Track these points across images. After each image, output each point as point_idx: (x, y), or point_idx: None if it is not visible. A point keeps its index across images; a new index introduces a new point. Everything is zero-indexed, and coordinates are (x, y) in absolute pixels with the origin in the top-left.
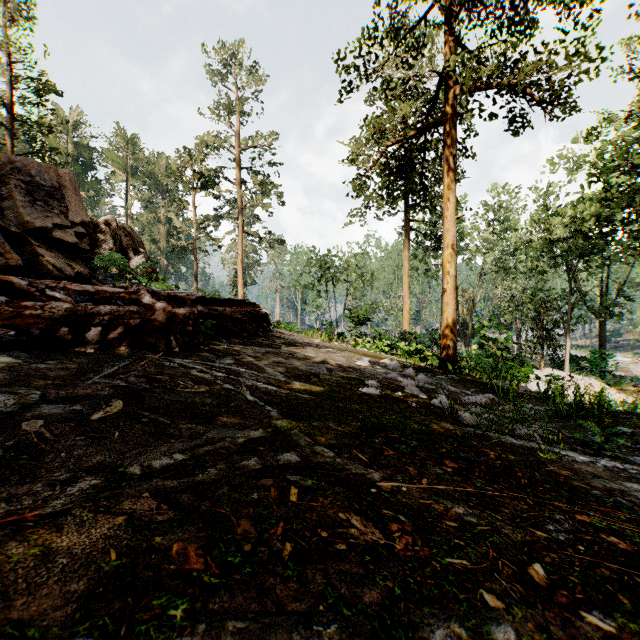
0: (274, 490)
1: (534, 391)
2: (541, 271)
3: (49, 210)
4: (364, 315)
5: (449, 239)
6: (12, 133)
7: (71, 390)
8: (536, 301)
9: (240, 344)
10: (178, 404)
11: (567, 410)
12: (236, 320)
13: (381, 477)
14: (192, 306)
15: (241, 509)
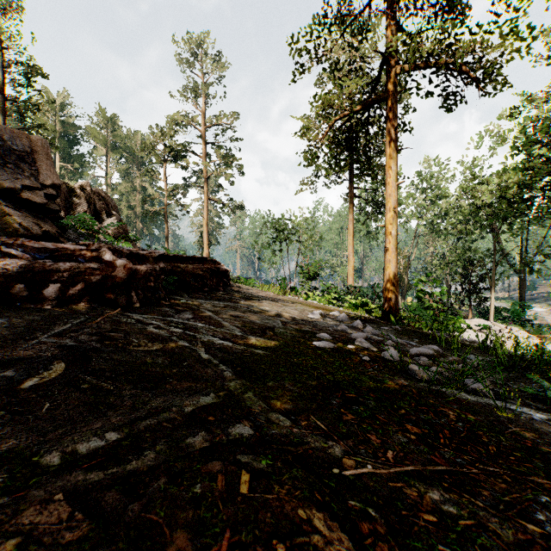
0: (221, 478)
1: (469, 340)
2: (469, 233)
3: (20, 173)
4: (314, 271)
5: (391, 203)
6: (4, 111)
7: (10, 352)
8: (464, 259)
9: (201, 298)
10: (126, 365)
11: (507, 361)
12: (198, 276)
13: (343, 451)
14: (154, 263)
15: (178, 512)
